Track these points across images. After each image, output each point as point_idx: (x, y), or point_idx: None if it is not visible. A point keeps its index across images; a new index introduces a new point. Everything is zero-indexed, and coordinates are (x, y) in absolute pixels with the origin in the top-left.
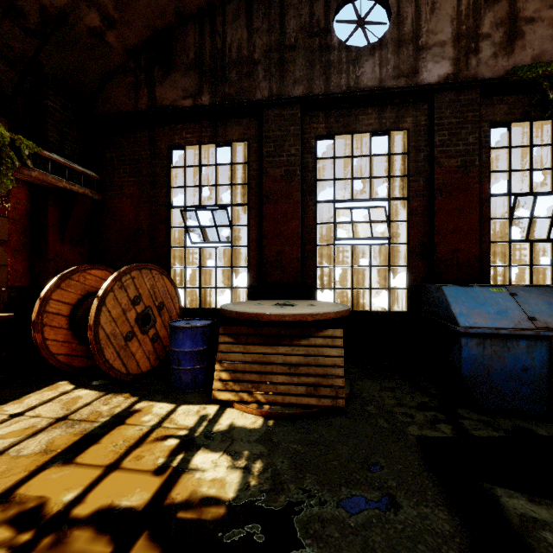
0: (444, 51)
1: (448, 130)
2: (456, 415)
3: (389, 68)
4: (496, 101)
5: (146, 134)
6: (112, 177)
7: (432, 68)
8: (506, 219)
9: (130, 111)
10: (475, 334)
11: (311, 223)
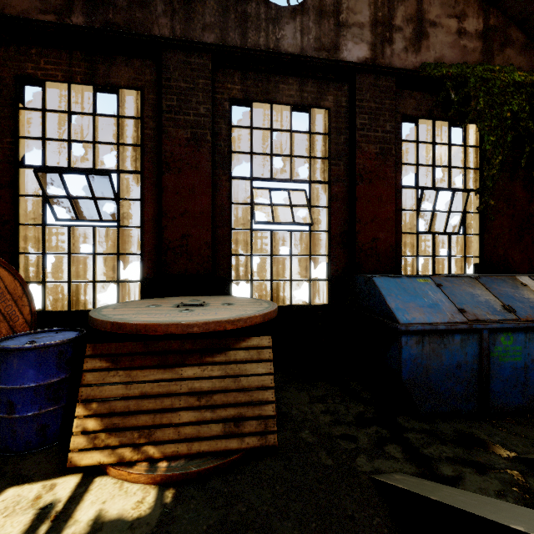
0: (363, 33)
1: (368, 114)
2: (398, 426)
3: (310, 38)
4: (407, 95)
5: None
6: None
7: (352, 48)
8: (415, 210)
9: None
10: (415, 332)
11: (224, 202)
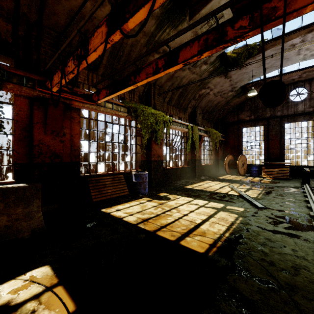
0: None
1: None
2: None
3: (307, 106)
4: None
5: (236, 125)
6: (228, 135)
7: None
8: None
9: (232, 121)
10: None
11: (282, 144)
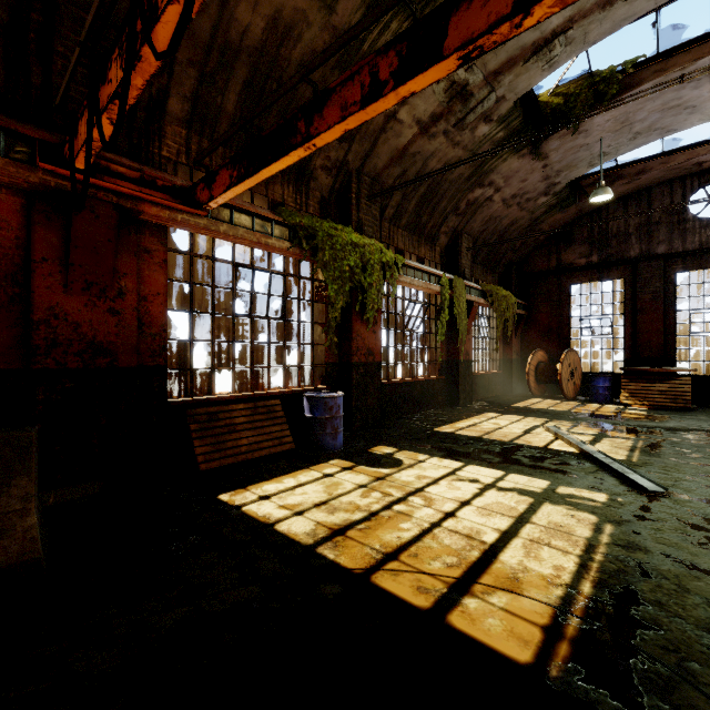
0: None
1: None
2: None
3: None
4: None
5: (555, 279)
6: (534, 303)
7: None
8: None
9: (545, 267)
10: None
11: (671, 323)
